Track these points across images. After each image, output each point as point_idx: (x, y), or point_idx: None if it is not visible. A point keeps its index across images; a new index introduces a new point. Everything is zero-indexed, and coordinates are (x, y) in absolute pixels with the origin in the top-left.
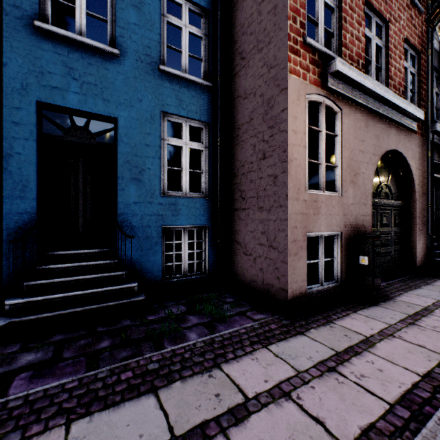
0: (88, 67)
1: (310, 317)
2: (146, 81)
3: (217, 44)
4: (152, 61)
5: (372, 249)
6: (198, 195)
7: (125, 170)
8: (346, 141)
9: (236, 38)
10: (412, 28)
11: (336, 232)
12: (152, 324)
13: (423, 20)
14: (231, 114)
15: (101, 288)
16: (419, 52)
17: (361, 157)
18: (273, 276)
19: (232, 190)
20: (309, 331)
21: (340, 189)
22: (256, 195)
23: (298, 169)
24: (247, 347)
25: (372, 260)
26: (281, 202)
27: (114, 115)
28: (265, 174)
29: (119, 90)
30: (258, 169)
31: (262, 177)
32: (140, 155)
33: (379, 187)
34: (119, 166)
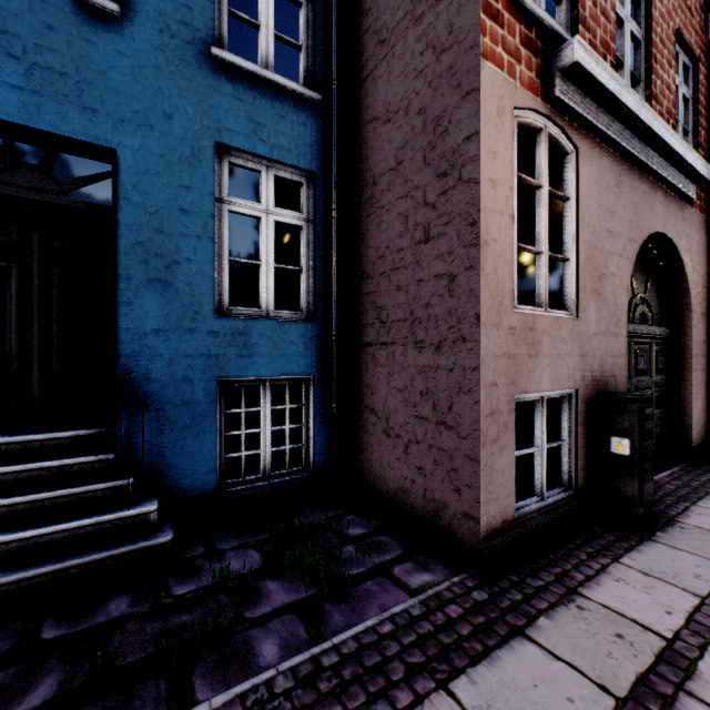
0: (45, 32)
1: (529, 580)
2: (182, 77)
3: (331, 18)
4: (195, 37)
5: (640, 424)
6: (293, 316)
7: (134, 262)
8: (584, 211)
9: (369, 3)
10: (687, 14)
11: (567, 391)
12: (179, 613)
13: (702, 3)
14: (358, 156)
15: (70, 521)
16: (695, 60)
17: (610, 243)
18: (448, 485)
19: (361, 305)
20: (535, 625)
21: (574, 305)
22: (409, 316)
23: (499, 262)
24: (400, 690)
25: (638, 447)
26: (465, 331)
27: (108, 142)
28: (428, 272)
29: (120, 90)
30: (413, 263)
31: (422, 278)
32: (169, 231)
33: (633, 302)
34: (121, 253)
